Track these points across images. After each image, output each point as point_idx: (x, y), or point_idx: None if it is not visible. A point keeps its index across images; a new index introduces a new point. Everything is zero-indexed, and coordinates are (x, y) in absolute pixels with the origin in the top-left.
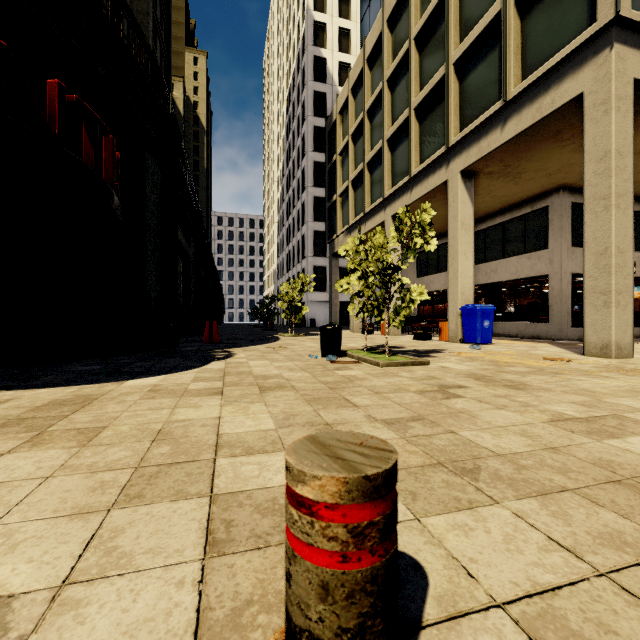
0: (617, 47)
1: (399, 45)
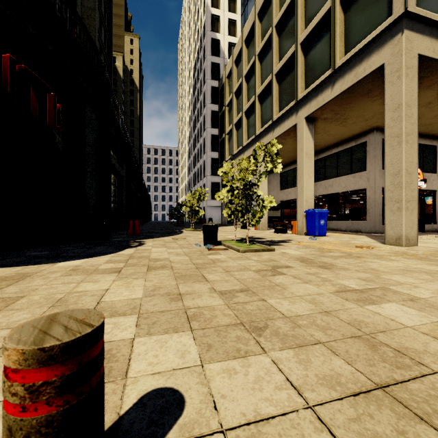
0: (406, 32)
1: (265, 31)
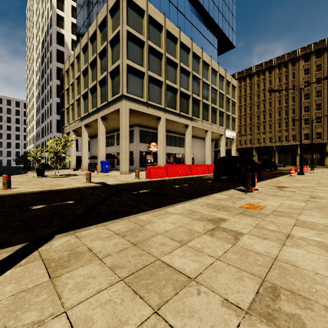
0: (124, 100)
1: (86, 61)
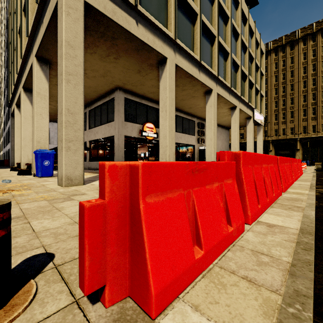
0: None
1: None
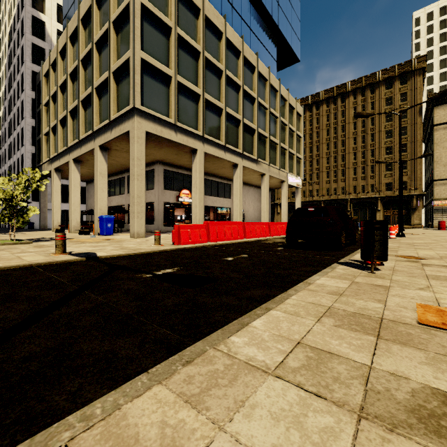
0: (137, 118)
1: (76, 57)
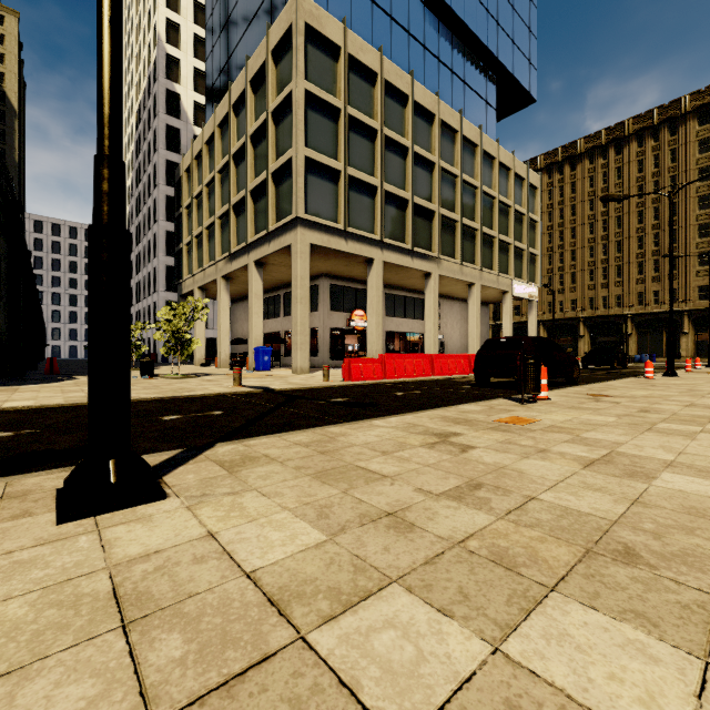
0: (301, 229)
1: (226, 150)
